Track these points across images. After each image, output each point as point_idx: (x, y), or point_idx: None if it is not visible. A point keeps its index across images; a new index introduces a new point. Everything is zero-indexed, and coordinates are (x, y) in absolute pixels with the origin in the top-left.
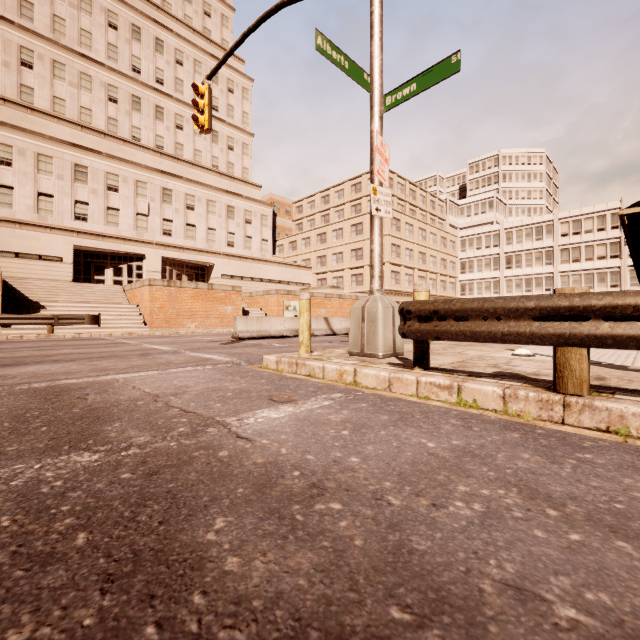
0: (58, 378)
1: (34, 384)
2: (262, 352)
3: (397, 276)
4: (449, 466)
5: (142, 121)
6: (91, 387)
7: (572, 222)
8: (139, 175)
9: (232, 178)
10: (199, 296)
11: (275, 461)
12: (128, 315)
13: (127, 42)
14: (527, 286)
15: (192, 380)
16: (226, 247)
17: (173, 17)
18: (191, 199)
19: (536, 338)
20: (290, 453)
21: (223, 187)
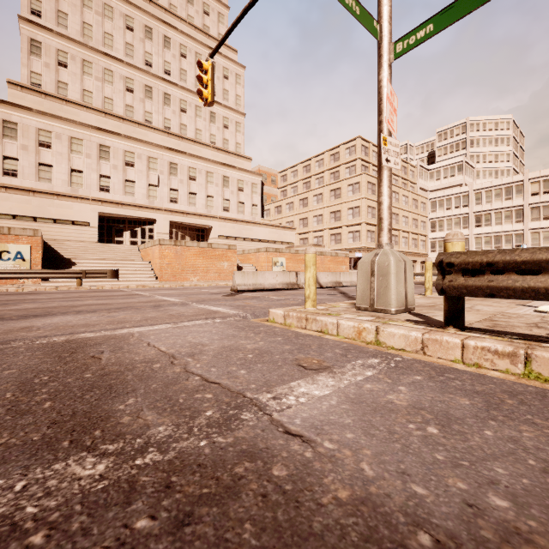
0: (77, 331)
1: (54, 338)
2: (263, 305)
3: (372, 235)
4: None
5: (153, 107)
6: (107, 343)
7: (543, 181)
8: (151, 152)
9: (227, 152)
10: (200, 254)
11: (368, 497)
12: (142, 270)
13: (141, 41)
14: (496, 243)
15: (206, 336)
16: (222, 212)
17: (178, 17)
18: (193, 171)
19: None
20: (381, 476)
21: (219, 160)
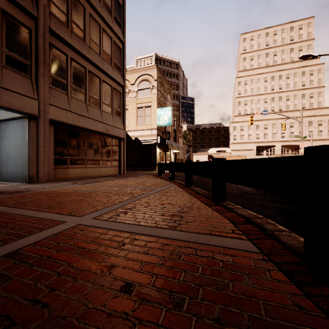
0: None
1: None
2: None
3: None
4: None
5: (274, 104)
6: None
7: None
8: (273, 122)
9: (311, 109)
10: None
11: None
12: None
13: (270, 83)
14: None
15: None
16: (308, 137)
17: (285, 63)
18: (292, 124)
19: None
20: None
21: (307, 114)
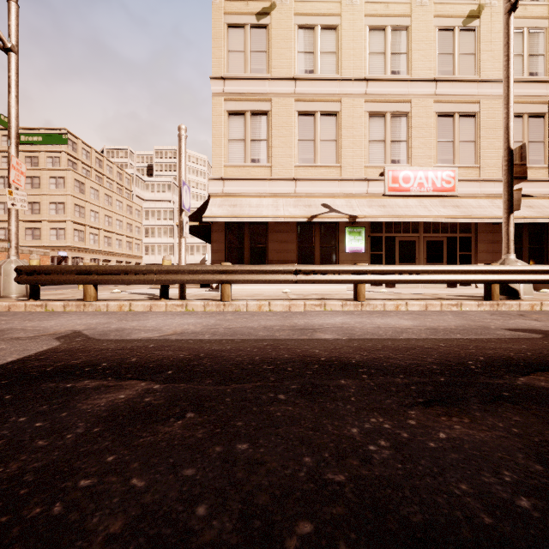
0: None
1: None
2: None
3: (81, 234)
4: (5, 320)
5: None
6: None
7: None
8: None
9: None
10: None
11: None
12: None
13: None
14: (191, 251)
15: None
16: None
17: None
18: None
19: (76, 281)
20: None
21: None
